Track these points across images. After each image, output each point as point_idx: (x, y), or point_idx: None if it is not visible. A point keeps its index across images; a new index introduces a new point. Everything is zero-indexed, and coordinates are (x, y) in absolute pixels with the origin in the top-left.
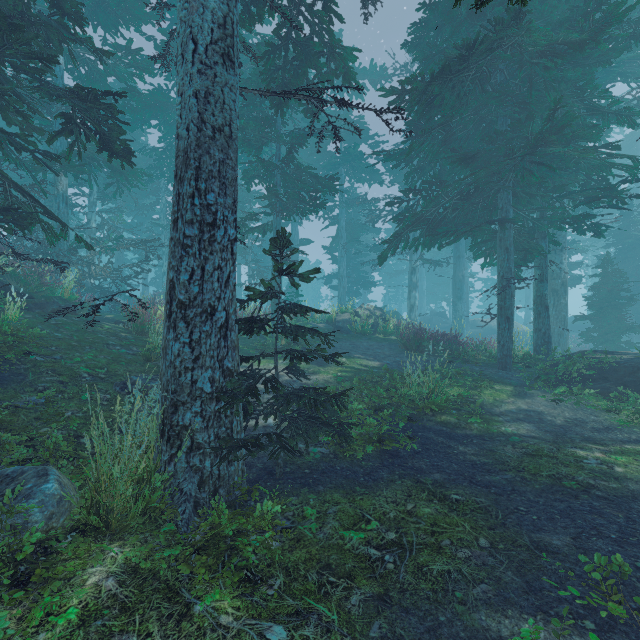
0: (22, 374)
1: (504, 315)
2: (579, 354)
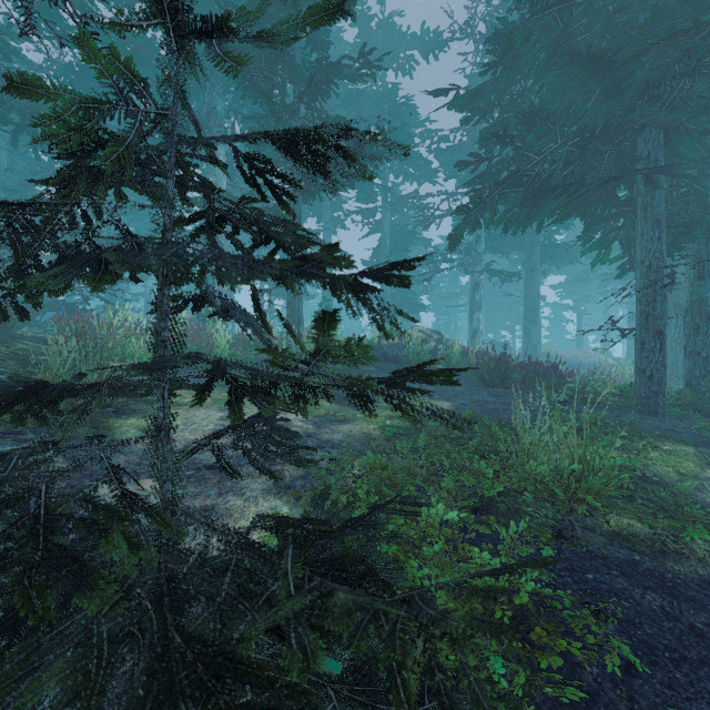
0: None
1: (653, 328)
2: None
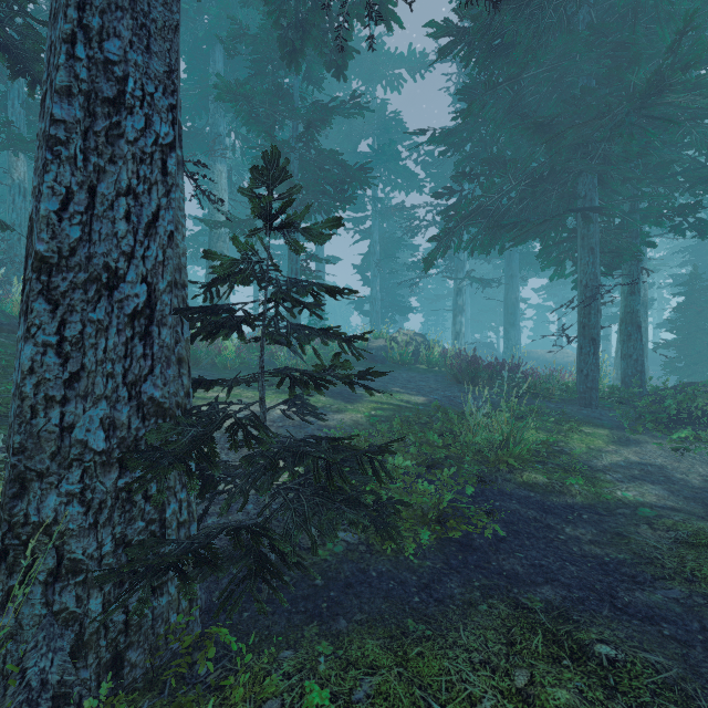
0: None
1: (588, 336)
2: (695, 386)
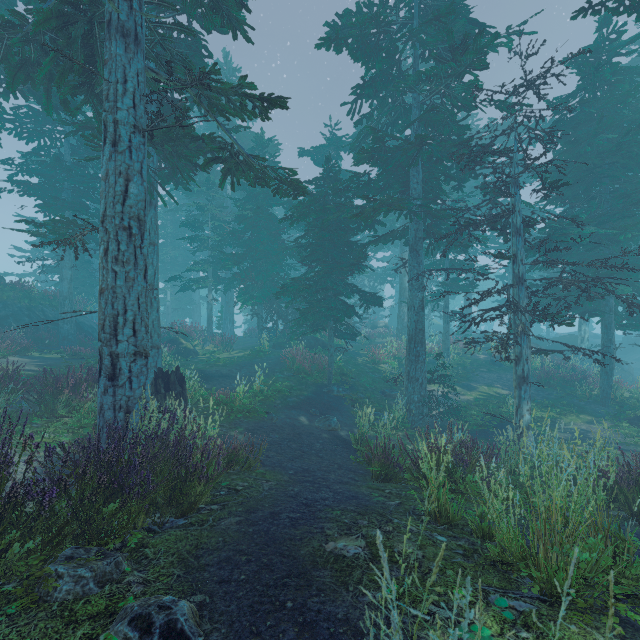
0: (353, 386)
1: (604, 370)
2: None
